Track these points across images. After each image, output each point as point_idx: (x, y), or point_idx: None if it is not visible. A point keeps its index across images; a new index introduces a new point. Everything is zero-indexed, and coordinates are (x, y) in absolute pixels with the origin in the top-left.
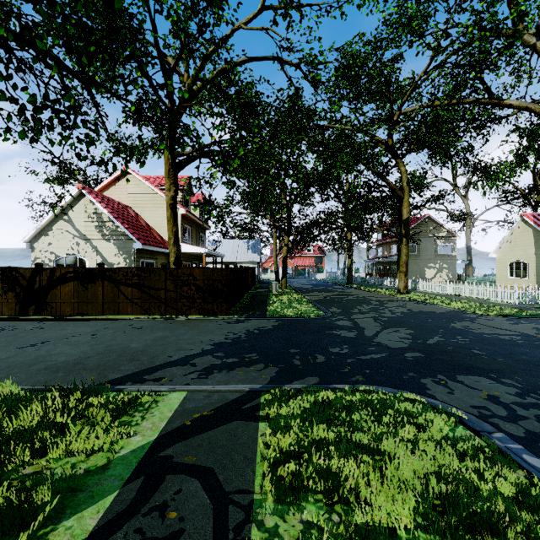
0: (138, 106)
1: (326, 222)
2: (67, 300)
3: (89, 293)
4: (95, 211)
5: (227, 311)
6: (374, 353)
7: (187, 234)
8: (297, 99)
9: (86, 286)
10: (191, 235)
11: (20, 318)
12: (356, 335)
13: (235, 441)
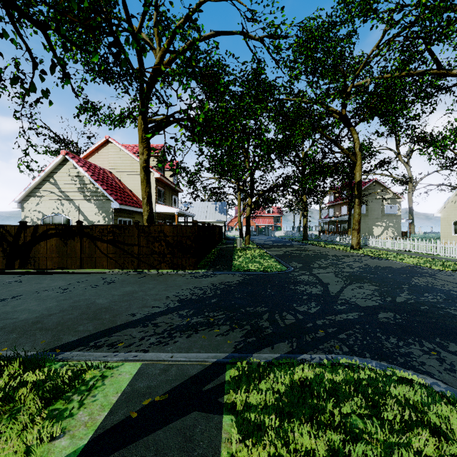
0: (60, 1)
1: (284, 185)
2: (49, 255)
3: (69, 248)
4: (78, 174)
5: (195, 266)
6: (344, 313)
7: (162, 196)
8: (260, 68)
9: (66, 242)
10: (165, 197)
11: (5, 271)
12: (321, 291)
13: (190, 452)
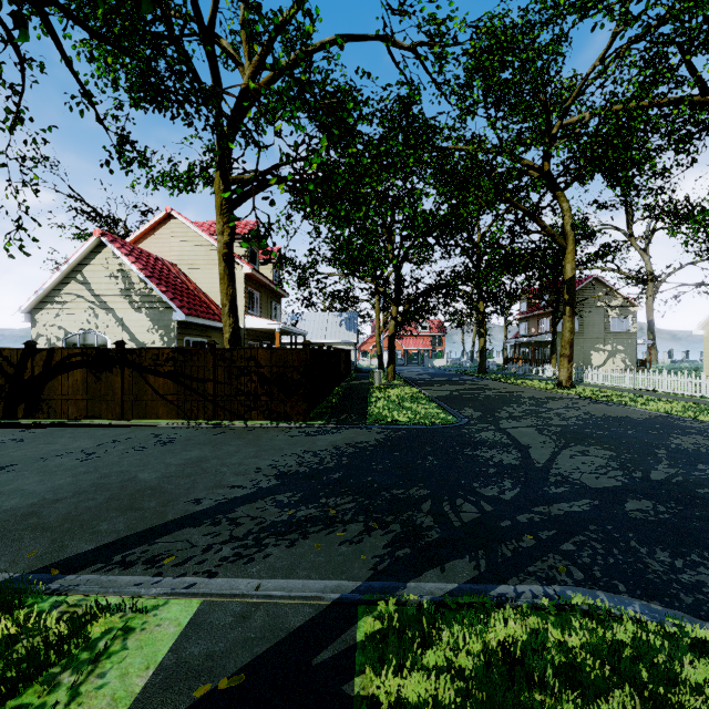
0: None
1: (450, 285)
2: (72, 397)
3: (103, 385)
4: (120, 267)
5: (306, 415)
6: (565, 501)
7: (255, 302)
8: (413, 93)
9: (98, 375)
10: (260, 305)
11: (2, 423)
12: (519, 460)
13: None
